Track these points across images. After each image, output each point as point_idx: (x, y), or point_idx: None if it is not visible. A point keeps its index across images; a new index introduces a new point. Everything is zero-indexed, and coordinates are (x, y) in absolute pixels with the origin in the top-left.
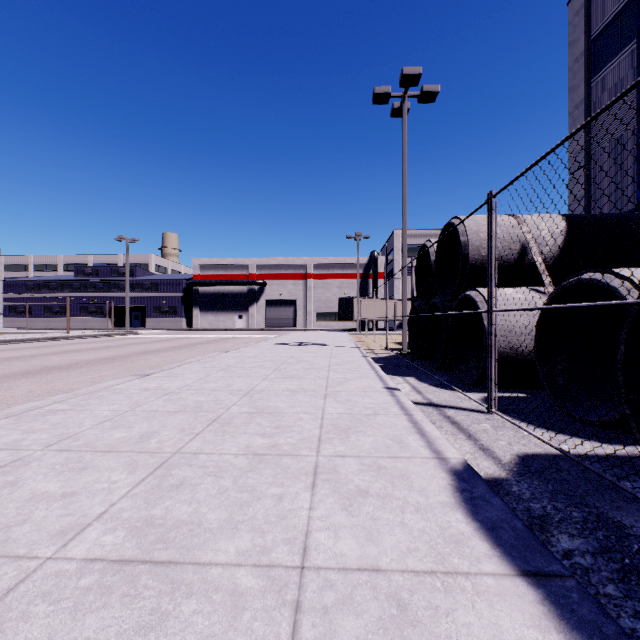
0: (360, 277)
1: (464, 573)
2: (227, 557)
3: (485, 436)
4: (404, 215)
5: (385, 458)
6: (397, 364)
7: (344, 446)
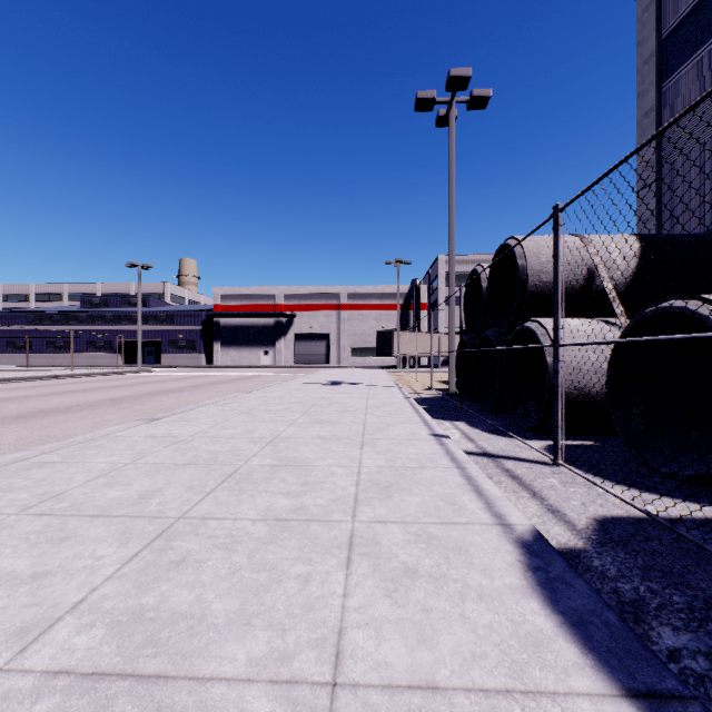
0: (400, 308)
1: (550, 693)
2: (235, 668)
3: (553, 494)
4: (451, 237)
5: (436, 524)
6: (444, 406)
7: (386, 509)
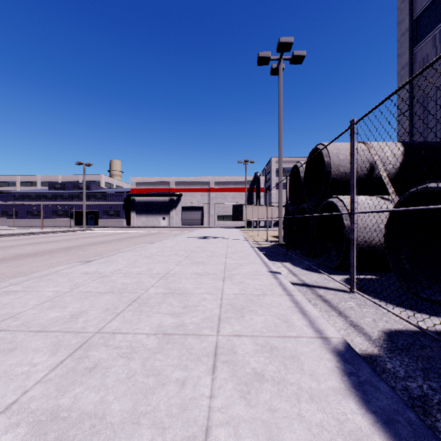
0: (247, 190)
1: None
2: None
3: (353, 313)
4: (280, 145)
5: (275, 338)
6: (276, 252)
7: (240, 325)
